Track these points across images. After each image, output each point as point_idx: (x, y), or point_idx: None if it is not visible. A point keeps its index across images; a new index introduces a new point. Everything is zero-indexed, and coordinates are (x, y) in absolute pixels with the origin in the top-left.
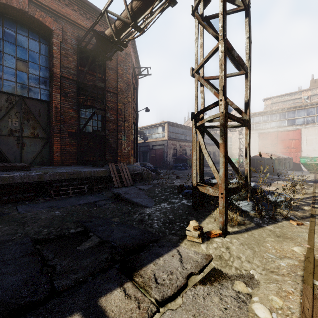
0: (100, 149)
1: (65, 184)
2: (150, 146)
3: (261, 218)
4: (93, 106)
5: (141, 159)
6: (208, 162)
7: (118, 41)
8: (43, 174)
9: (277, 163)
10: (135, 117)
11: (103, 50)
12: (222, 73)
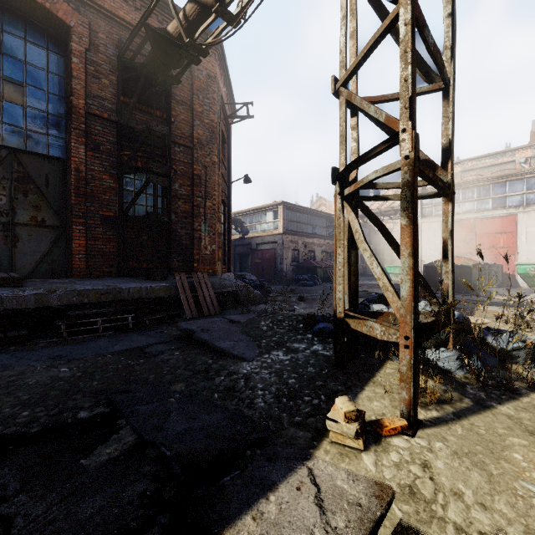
0: (160, 248)
1: (89, 312)
2: (252, 244)
3: (482, 387)
4: (147, 168)
5: (238, 268)
6: (371, 268)
7: (191, 44)
8: (47, 294)
9: (476, 274)
10: (225, 191)
11: (164, 63)
12: (408, 70)
